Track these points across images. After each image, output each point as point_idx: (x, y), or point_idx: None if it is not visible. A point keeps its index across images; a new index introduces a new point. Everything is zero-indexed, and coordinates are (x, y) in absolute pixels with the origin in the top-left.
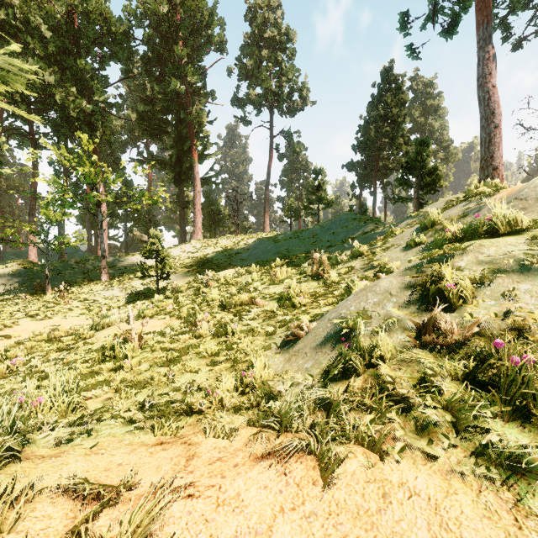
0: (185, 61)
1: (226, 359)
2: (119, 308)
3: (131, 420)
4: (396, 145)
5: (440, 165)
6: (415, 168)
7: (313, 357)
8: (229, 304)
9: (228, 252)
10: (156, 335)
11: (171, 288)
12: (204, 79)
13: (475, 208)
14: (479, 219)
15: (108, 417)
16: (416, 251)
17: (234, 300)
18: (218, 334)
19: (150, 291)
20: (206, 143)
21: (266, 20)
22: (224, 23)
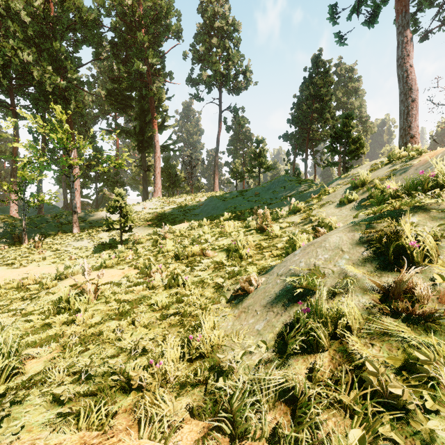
0: (147, 46)
1: (176, 313)
2: (87, 257)
3: (60, 399)
4: (324, 120)
5: (362, 135)
6: (342, 137)
7: (265, 317)
8: (182, 255)
9: (183, 208)
10: (113, 286)
11: (133, 240)
12: (163, 62)
13: (401, 169)
14: (422, 176)
15: (36, 393)
16: (350, 207)
17: (187, 251)
18: (170, 286)
19: (114, 242)
20: (165, 116)
21: (216, 13)
22: (180, 14)
